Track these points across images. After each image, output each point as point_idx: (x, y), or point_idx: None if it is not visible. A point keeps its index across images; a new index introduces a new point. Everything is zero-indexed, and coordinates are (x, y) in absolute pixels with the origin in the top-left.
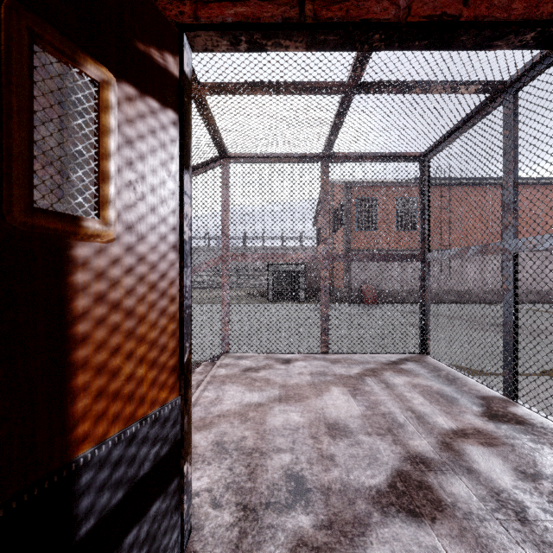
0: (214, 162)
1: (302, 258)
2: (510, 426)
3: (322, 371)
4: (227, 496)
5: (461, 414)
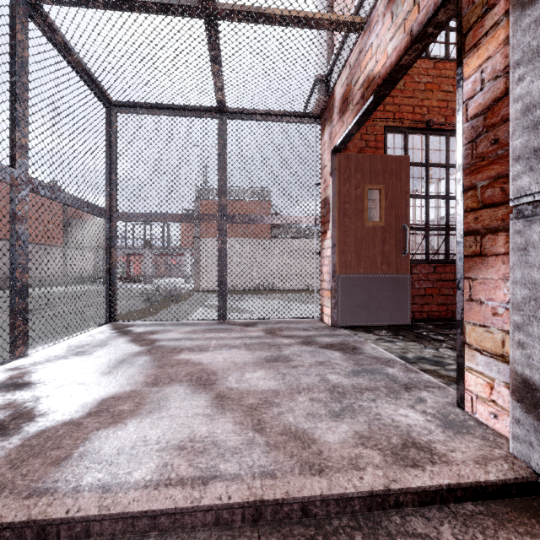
0: None
1: None
2: (259, 325)
3: (111, 360)
4: (406, 397)
5: (245, 329)
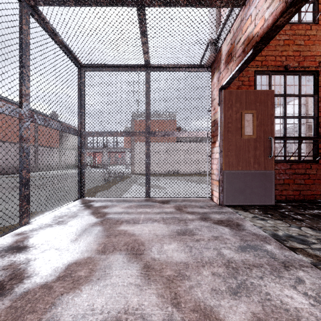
0: None
1: (2, 108)
2: (171, 202)
3: (78, 229)
4: (287, 275)
5: (162, 206)
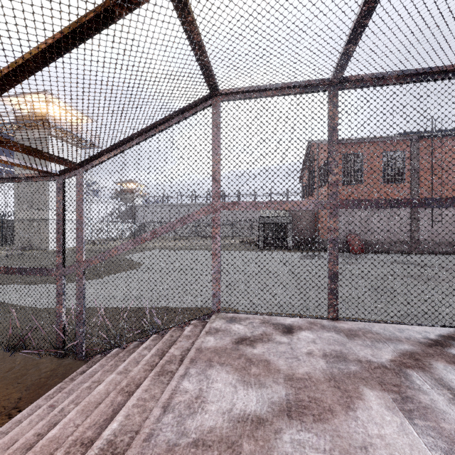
0: (205, 101)
1: (305, 206)
2: None
3: (339, 351)
4: None
5: None
